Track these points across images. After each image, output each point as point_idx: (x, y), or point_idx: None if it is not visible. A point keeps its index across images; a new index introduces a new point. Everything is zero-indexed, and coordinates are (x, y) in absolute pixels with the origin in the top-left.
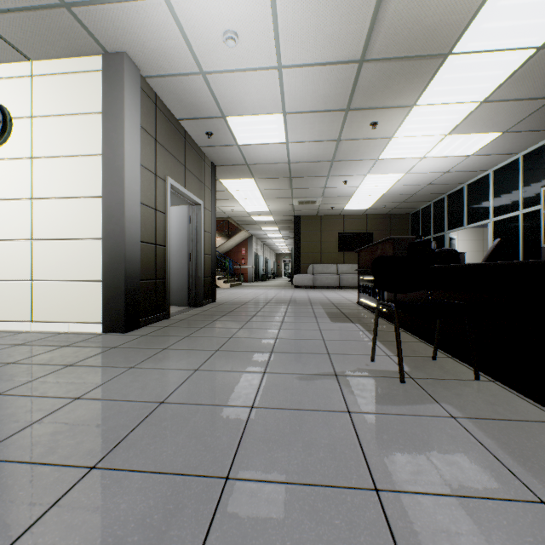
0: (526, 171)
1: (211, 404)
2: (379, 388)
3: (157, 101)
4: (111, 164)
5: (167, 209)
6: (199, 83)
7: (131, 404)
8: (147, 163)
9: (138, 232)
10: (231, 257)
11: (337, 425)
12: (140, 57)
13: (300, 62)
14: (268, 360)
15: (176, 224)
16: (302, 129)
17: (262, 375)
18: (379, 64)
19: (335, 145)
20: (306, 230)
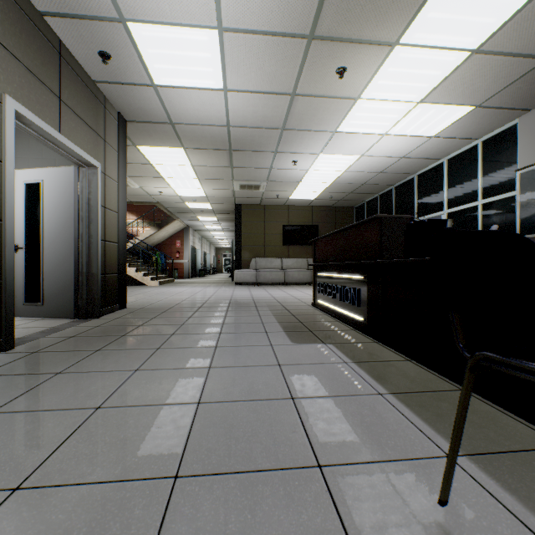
0: (486, 158)
1: None
2: None
3: None
4: None
5: (5, 154)
6: None
7: None
8: None
9: None
10: (163, 250)
11: None
12: None
13: None
14: None
15: (56, 194)
16: (246, 67)
17: None
18: None
19: (289, 102)
20: (249, 220)
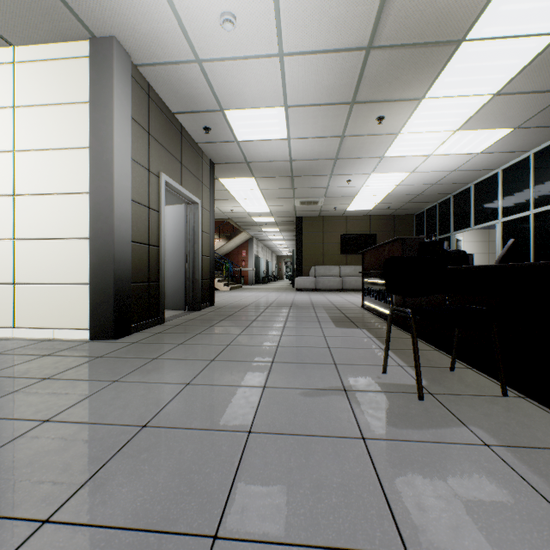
0: (537, 169)
1: (202, 429)
2: (395, 407)
3: (150, 92)
4: (100, 158)
5: (161, 208)
6: (195, 72)
7: (108, 428)
8: (140, 157)
9: (129, 232)
10: (231, 259)
11: (351, 456)
12: (131, 42)
13: (303, 49)
14: (269, 372)
15: (173, 224)
16: (305, 124)
17: (262, 390)
18: (387, 51)
19: (339, 141)
20: (308, 231)
